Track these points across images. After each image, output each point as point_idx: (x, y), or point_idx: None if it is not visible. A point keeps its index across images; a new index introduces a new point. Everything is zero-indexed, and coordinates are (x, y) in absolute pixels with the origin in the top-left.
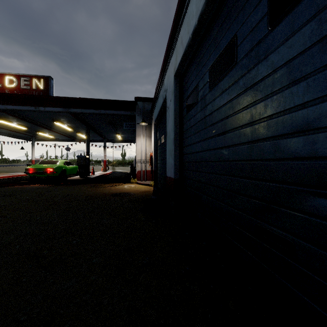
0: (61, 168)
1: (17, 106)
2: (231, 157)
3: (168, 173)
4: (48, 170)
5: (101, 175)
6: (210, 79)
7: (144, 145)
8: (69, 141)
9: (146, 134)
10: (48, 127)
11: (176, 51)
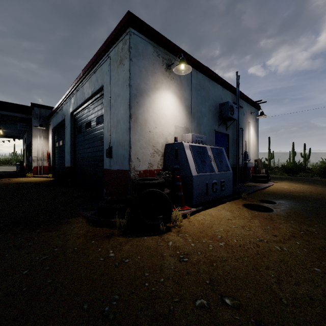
0: None
1: None
2: (90, 156)
3: (67, 165)
4: None
5: None
6: (85, 127)
7: (41, 145)
8: None
9: (43, 136)
10: None
11: (71, 102)
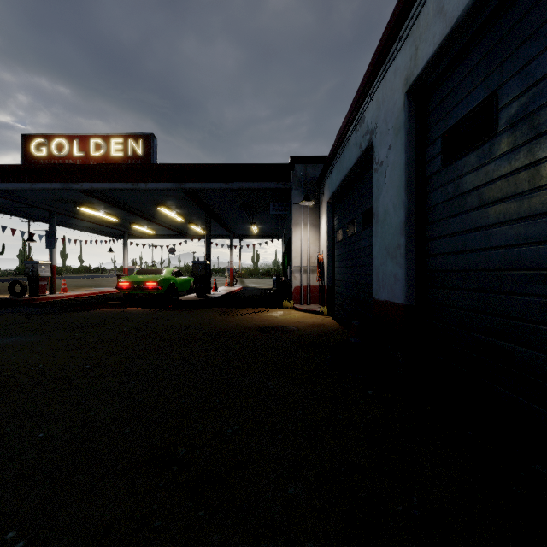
0: (168, 282)
1: (107, 183)
2: None
3: (382, 294)
4: (149, 285)
5: (228, 293)
6: None
7: (306, 241)
8: (176, 238)
9: (310, 222)
10: (147, 217)
11: (414, 40)
